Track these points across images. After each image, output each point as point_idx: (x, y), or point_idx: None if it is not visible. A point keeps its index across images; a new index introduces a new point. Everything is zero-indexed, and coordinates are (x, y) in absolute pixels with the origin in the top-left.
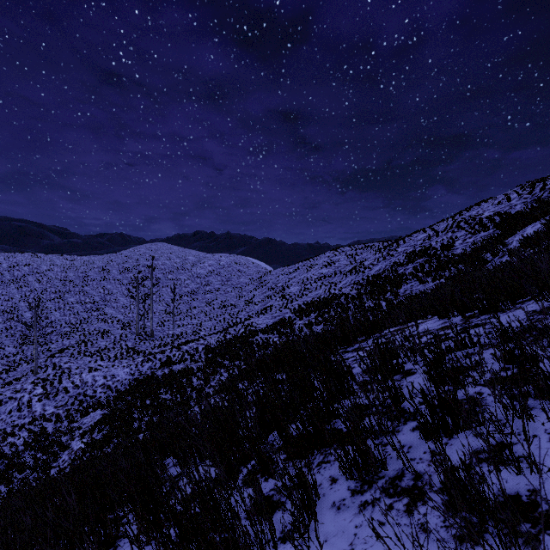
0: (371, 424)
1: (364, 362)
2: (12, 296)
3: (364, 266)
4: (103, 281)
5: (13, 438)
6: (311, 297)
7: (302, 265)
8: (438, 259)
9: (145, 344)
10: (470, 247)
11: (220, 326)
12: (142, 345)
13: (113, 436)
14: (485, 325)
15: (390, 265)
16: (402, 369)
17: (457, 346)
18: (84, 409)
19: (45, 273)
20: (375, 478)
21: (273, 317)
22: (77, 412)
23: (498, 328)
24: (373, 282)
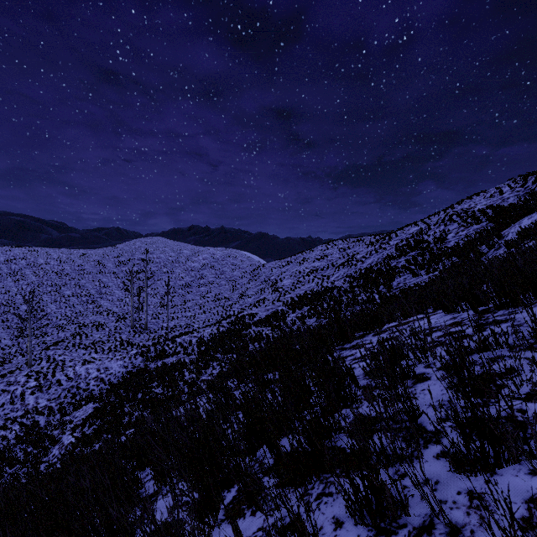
0: (384, 447)
1: (368, 364)
2: (9, 289)
3: (357, 259)
4: (99, 274)
5: (5, 432)
6: (304, 290)
7: (295, 259)
8: (431, 252)
9: (139, 336)
10: (463, 239)
11: (214, 319)
12: (136, 337)
13: (103, 431)
14: (508, 321)
15: (382, 259)
16: (413, 374)
17: (479, 347)
18: (77, 402)
19: (41, 267)
20: (394, 526)
21: (266, 310)
22: (70, 405)
23: (531, 327)
24: (365, 275)
